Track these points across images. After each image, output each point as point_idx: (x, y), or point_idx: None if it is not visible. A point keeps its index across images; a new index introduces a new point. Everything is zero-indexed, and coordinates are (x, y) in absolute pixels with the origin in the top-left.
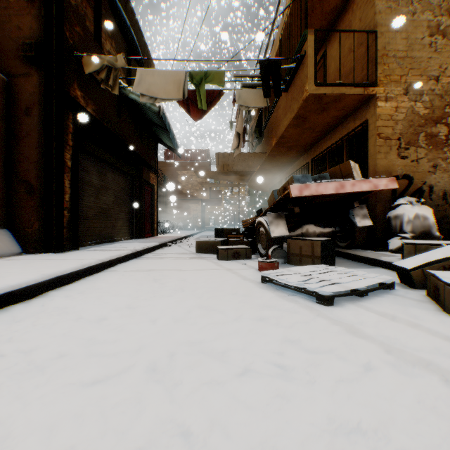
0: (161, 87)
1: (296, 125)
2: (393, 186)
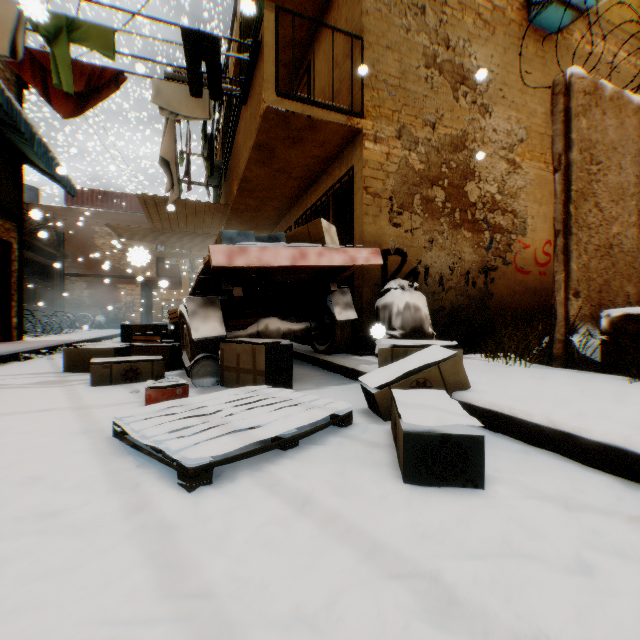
0: None
1: (261, 161)
2: (377, 261)
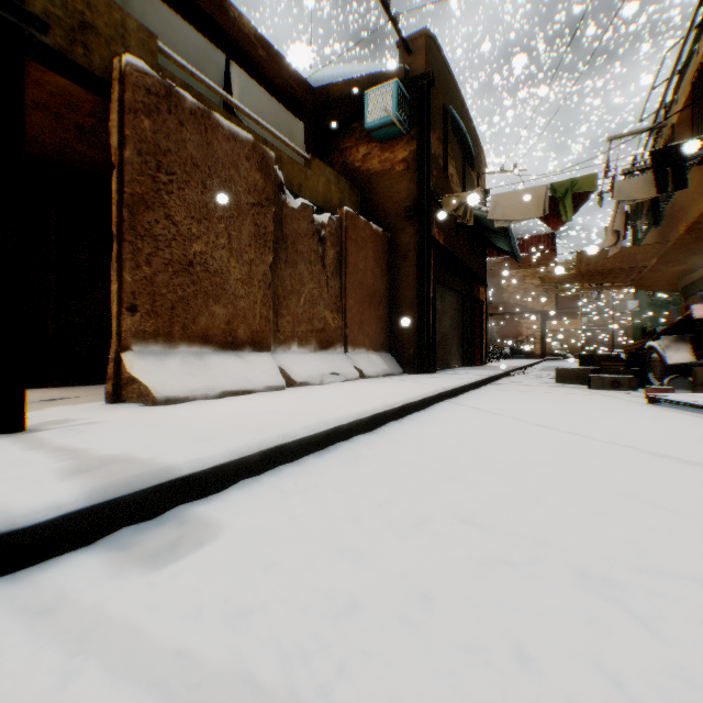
0: (517, 208)
1: None
2: None
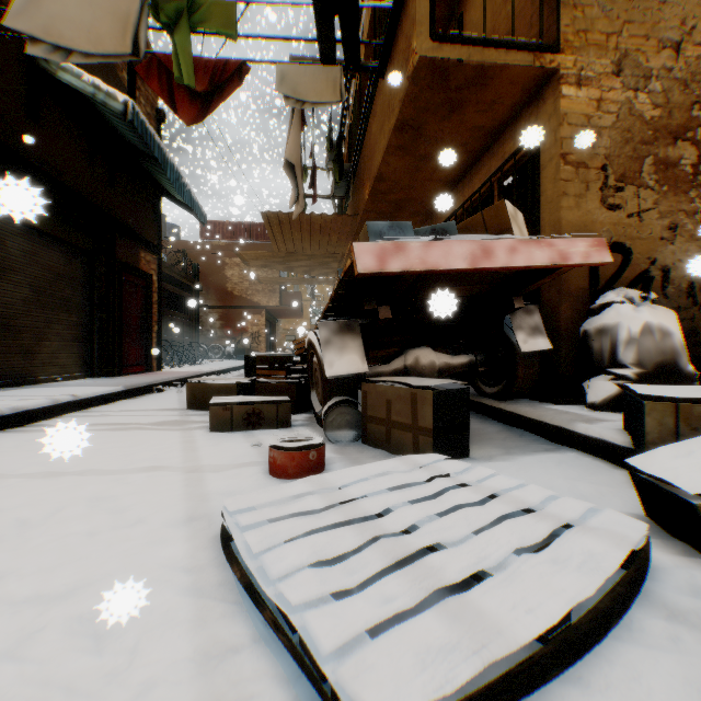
0: (82, 26)
1: (402, 148)
2: (602, 258)
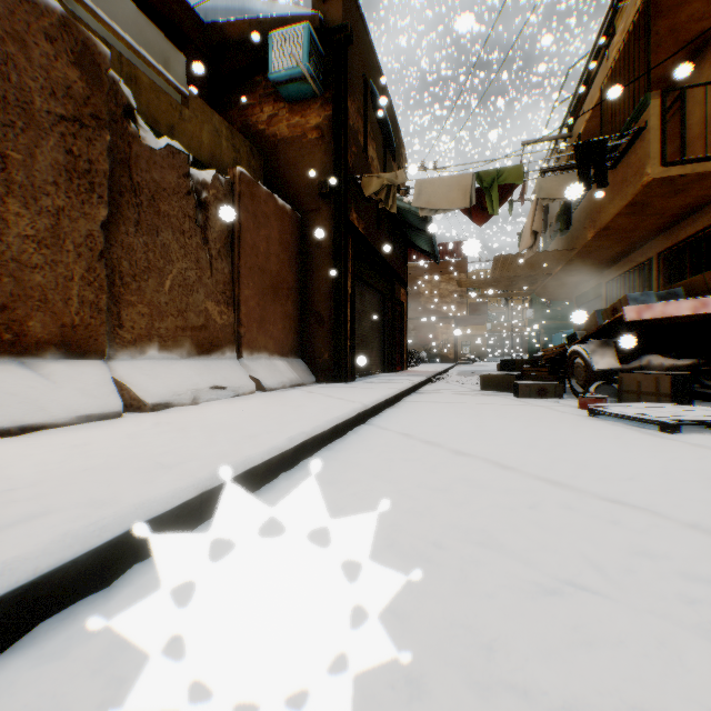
0: (443, 196)
1: (628, 213)
2: None
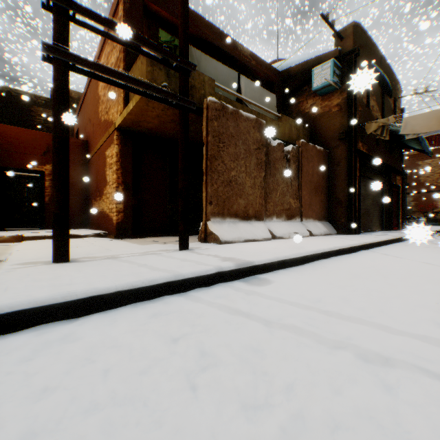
0: (422, 125)
1: None
2: None
